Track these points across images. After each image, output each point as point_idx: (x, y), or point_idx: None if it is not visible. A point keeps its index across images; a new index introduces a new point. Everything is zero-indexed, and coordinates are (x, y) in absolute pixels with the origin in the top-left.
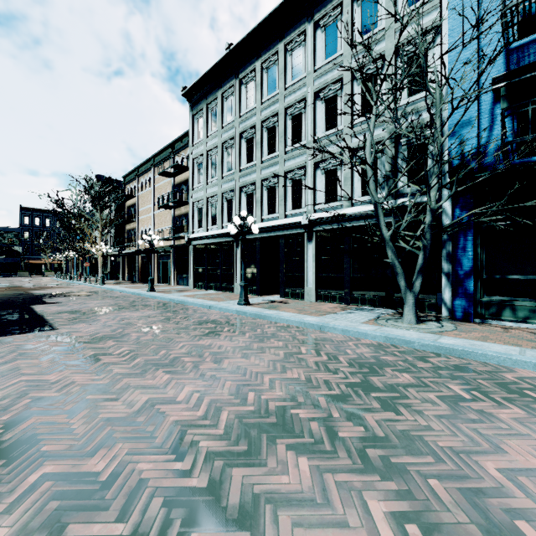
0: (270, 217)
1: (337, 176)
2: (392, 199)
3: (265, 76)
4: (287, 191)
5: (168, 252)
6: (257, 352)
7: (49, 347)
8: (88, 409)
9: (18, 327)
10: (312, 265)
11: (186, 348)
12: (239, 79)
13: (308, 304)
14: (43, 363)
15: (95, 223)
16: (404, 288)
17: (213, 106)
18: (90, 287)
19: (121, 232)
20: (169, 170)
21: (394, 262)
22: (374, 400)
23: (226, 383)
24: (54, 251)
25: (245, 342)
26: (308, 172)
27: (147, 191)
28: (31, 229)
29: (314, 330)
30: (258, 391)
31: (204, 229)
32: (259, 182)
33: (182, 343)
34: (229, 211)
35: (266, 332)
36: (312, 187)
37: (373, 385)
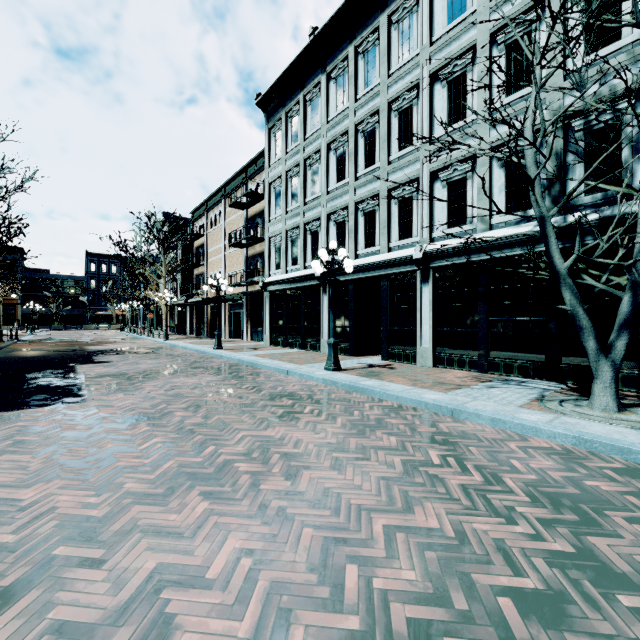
0: (367, 251)
1: (465, 188)
2: (558, 215)
3: (360, 64)
4: (392, 215)
5: (241, 300)
6: (356, 456)
7: (59, 432)
8: (41, 586)
9: (41, 395)
10: (429, 316)
11: (245, 443)
12: (327, 74)
13: (423, 370)
14: (34, 463)
15: (158, 267)
16: (595, 352)
17: (294, 114)
18: (151, 343)
19: (189, 278)
20: (242, 200)
21: (576, 310)
22: (638, 623)
23: (303, 532)
24: (121, 301)
25: (337, 434)
26: (422, 185)
27: (217, 228)
28: (97, 276)
29: (442, 415)
30: (364, 562)
31: (283, 270)
32: (353, 206)
33: (242, 433)
34: (313, 246)
35: (368, 417)
36: (429, 206)
37: (609, 566)
